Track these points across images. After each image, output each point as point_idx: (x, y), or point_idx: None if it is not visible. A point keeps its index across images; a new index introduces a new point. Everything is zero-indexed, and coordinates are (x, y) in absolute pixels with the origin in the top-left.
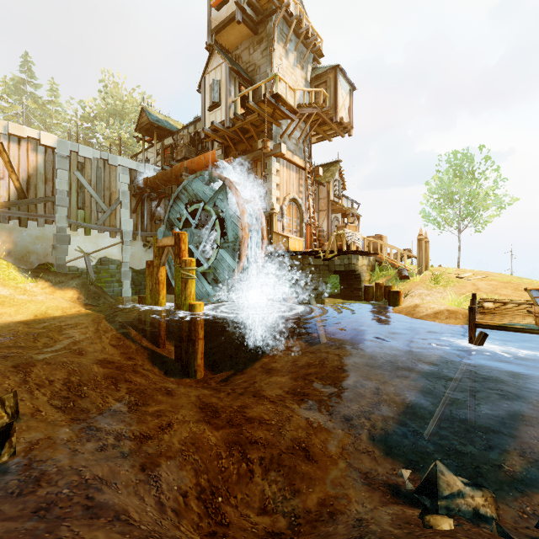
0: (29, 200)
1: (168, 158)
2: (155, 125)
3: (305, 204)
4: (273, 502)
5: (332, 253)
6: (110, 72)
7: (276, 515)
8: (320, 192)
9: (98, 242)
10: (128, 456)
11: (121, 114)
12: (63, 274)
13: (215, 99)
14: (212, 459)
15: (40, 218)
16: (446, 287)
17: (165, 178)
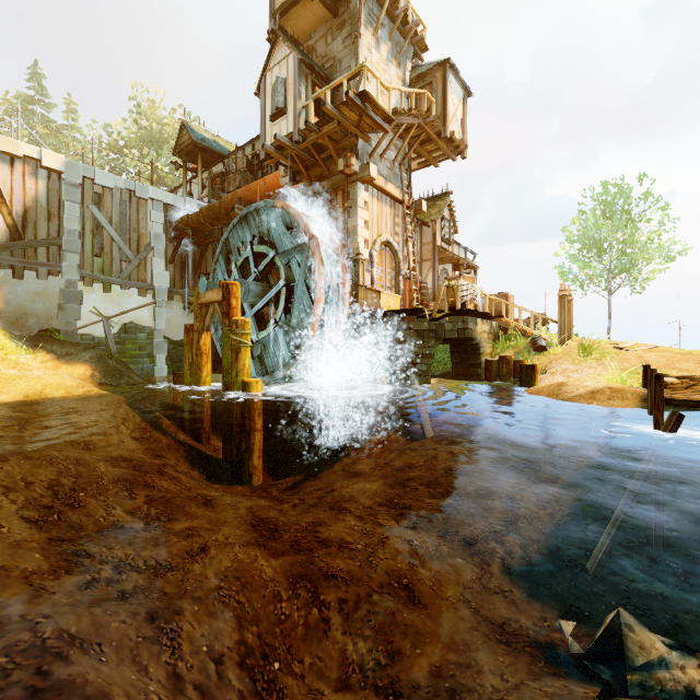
0: (25, 243)
1: (216, 191)
2: (199, 145)
3: (402, 250)
4: (359, 670)
5: (441, 313)
6: (144, 85)
7: (365, 692)
8: (423, 235)
9: (121, 303)
10: (130, 597)
11: (159, 142)
12: (72, 344)
13: (279, 104)
14: (266, 602)
15: (42, 267)
16: (601, 361)
17: (212, 215)
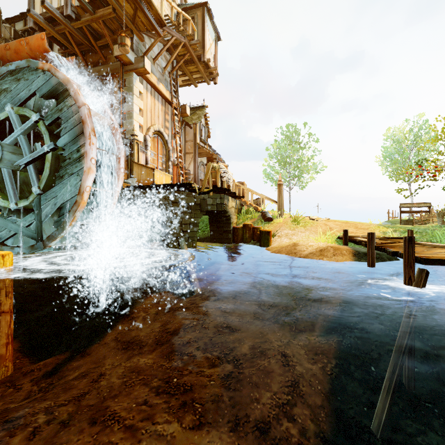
0: None
1: None
2: None
3: (171, 142)
4: None
5: (207, 189)
6: None
7: None
8: (186, 134)
9: None
10: None
11: None
12: None
13: None
14: None
15: None
16: (306, 227)
17: None
